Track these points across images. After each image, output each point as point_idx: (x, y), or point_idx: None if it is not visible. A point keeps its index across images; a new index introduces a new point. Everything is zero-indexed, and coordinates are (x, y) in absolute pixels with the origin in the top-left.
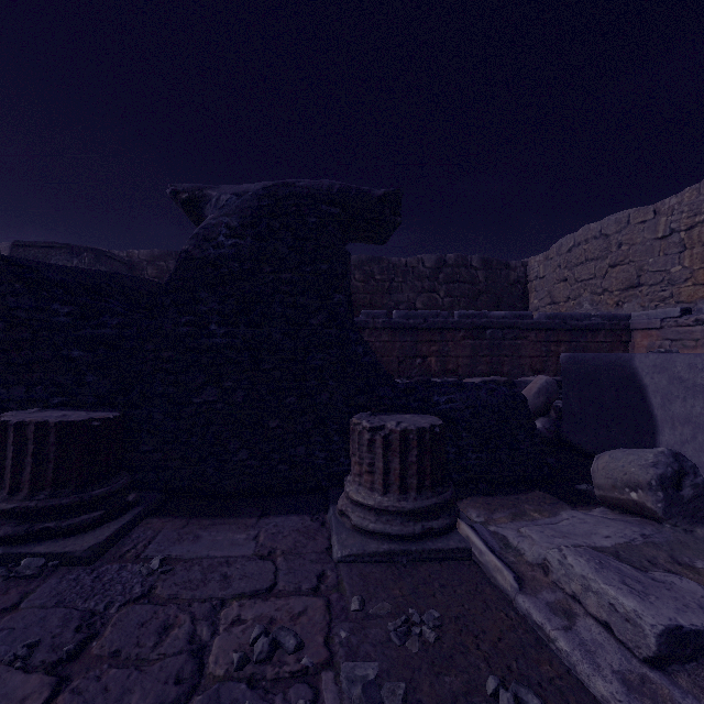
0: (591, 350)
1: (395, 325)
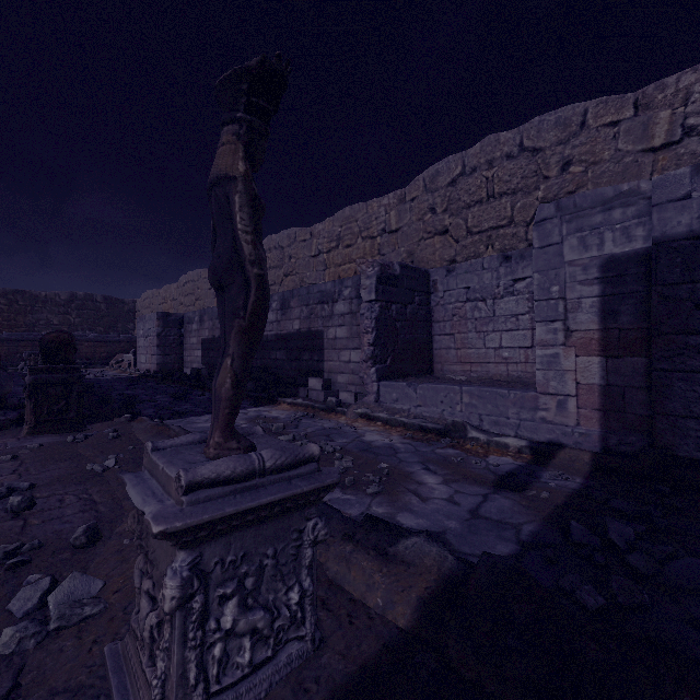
0: (118, 350)
1: (3, 339)
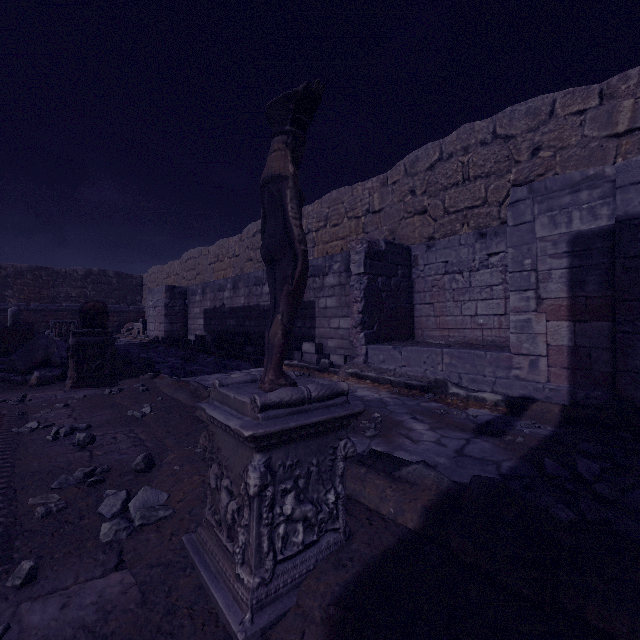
0: (128, 319)
1: (31, 309)
